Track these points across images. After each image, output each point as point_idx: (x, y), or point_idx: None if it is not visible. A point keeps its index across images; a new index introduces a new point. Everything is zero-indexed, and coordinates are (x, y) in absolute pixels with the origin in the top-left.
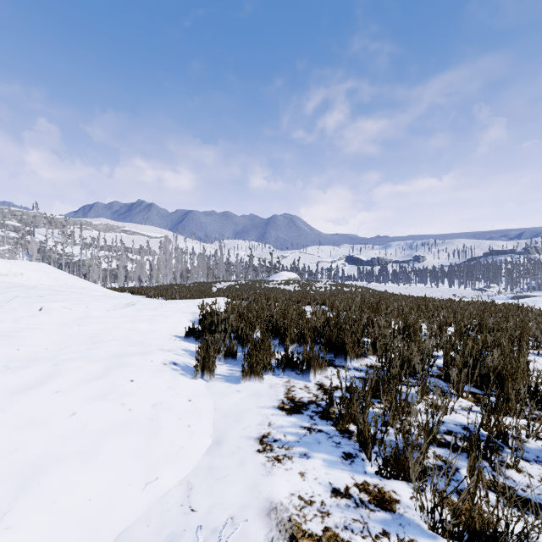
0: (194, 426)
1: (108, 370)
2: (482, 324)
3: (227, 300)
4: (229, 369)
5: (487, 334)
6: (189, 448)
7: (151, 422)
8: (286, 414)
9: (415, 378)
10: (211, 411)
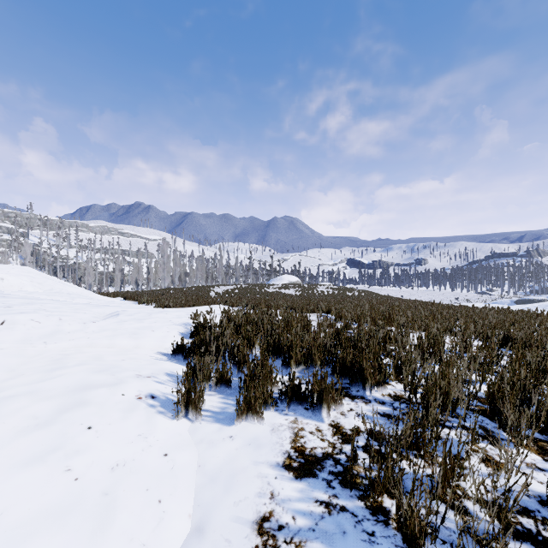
0: (167, 500)
1: (60, 412)
2: (509, 337)
3: (224, 308)
4: (220, 402)
5: (527, 353)
6: (155, 545)
7: (104, 499)
8: (294, 477)
9: (453, 414)
10: (193, 470)
